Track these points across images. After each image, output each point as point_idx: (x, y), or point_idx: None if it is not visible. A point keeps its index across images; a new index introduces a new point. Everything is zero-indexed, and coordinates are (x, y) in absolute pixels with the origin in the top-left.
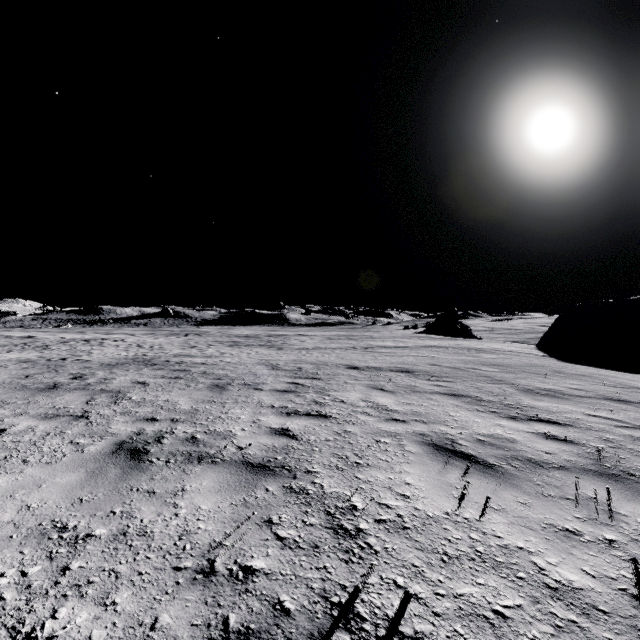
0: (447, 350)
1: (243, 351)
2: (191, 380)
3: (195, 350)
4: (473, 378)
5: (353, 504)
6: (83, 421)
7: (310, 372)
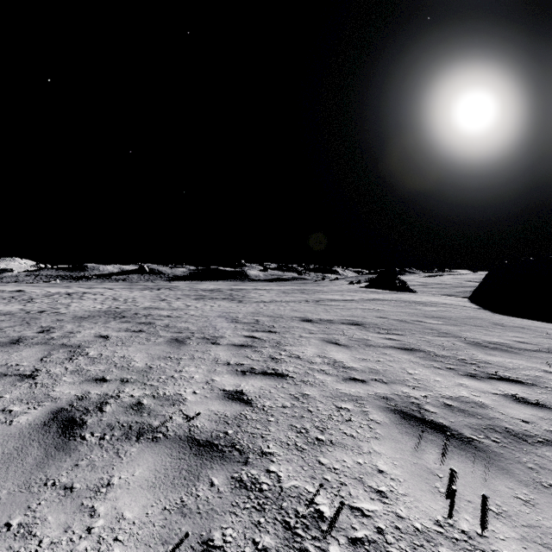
0: (390, 303)
1: (207, 304)
2: (152, 334)
3: (164, 303)
4: (420, 331)
5: (318, 509)
6: (28, 382)
7: (267, 325)
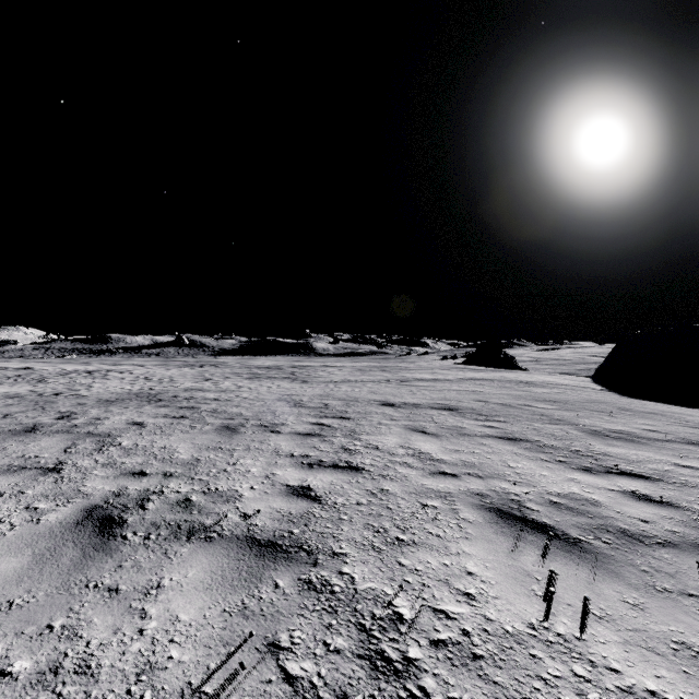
0: (493, 383)
1: (263, 384)
2: (198, 420)
3: (209, 383)
4: (528, 417)
5: (397, 611)
6: (52, 476)
7: (338, 410)
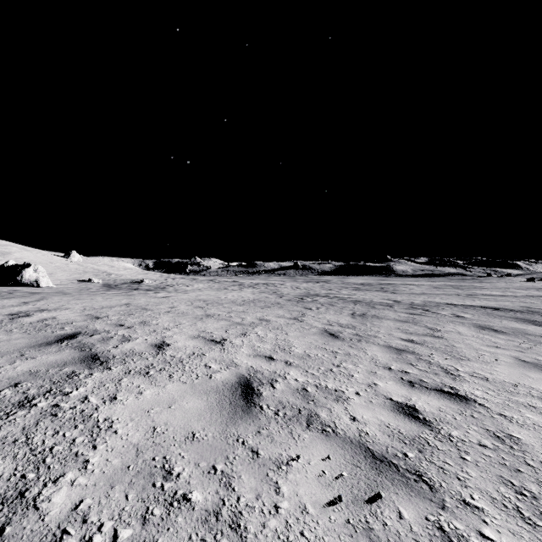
0: None
1: (367, 293)
2: (354, 302)
3: (334, 291)
4: None
5: (437, 328)
6: (331, 309)
7: (419, 304)
